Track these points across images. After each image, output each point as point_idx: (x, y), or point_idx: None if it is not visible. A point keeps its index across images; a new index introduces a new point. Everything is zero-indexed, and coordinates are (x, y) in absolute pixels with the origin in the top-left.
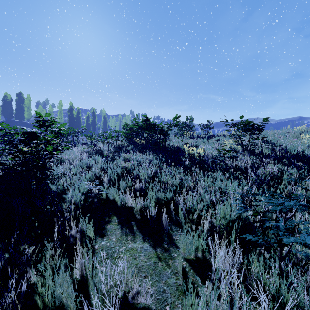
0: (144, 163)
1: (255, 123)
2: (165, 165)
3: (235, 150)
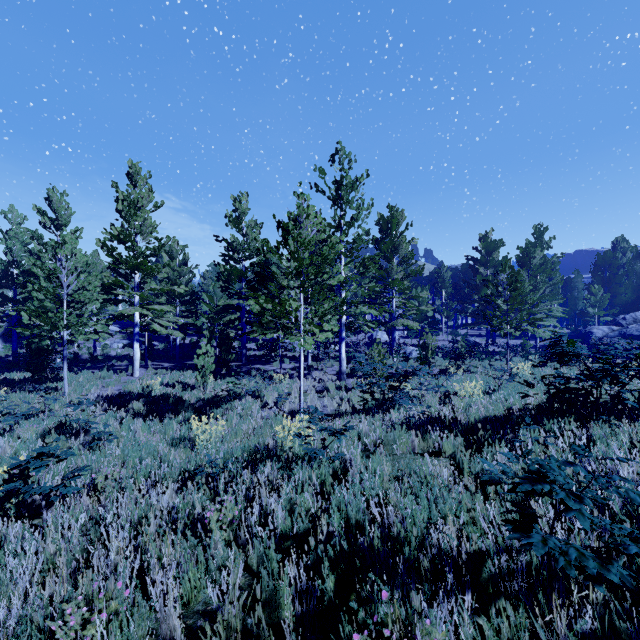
0: None
1: None
2: None
3: None
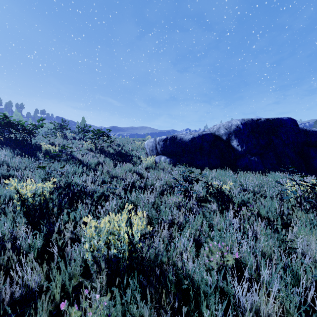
0: None
1: (101, 131)
2: (18, 157)
3: (91, 149)
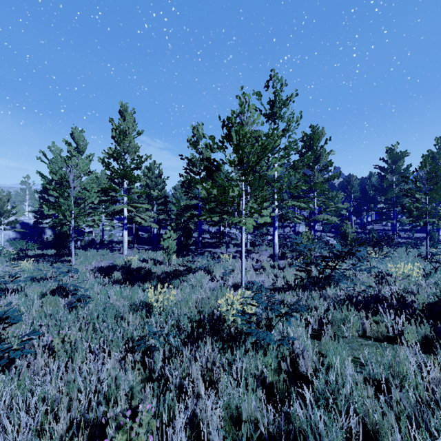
0: None
1: None
2: None
3: None
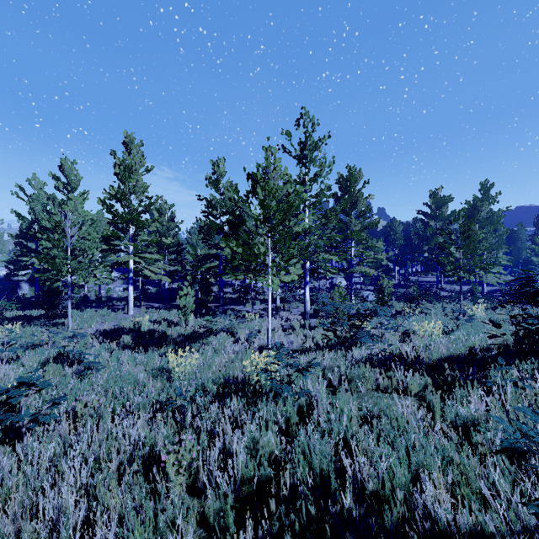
0: None
1: None
2: None
3: None
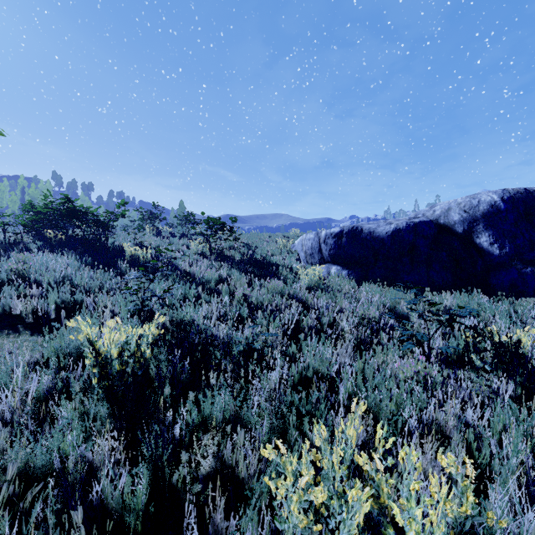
0: (54, 265)
1: (220, 222)
2: (88, 268)
3: (204, 254)
